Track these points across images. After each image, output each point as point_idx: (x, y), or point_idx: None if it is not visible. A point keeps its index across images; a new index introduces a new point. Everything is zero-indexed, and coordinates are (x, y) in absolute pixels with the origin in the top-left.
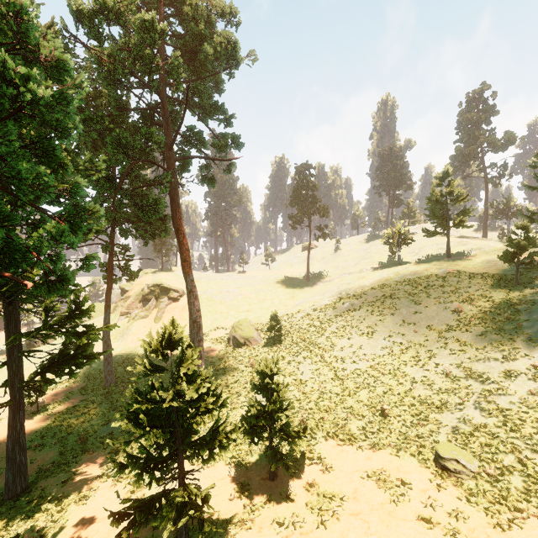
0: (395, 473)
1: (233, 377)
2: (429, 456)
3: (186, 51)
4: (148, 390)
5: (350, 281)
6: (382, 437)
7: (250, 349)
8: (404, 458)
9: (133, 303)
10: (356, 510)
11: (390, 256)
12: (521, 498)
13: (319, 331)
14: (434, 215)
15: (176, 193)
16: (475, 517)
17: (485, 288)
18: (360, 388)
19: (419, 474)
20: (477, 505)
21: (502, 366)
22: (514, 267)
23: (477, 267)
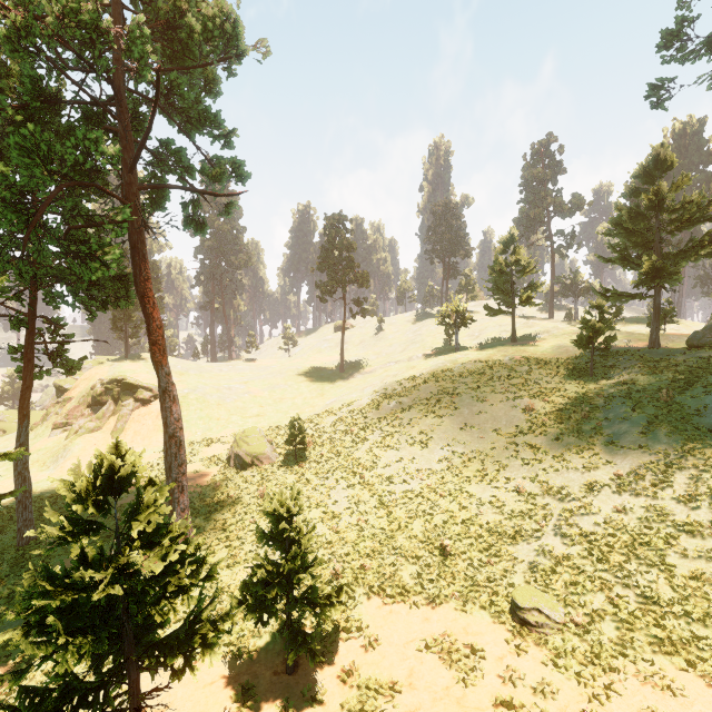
0: (462, 637)
1: (234, 514)
2: (504, 606)
3: (158, 23)
4: (74, 564)
5: (398, 372)
6: (444, 586)
7: (261, 471)
8: (473, 613)
9: (76, 408)
10: (412, 705)
11: (445, 340)
12: (616, 651)
13: (358, 441)
14: (497, 289)
15: (140, 239)
16: (565, 688)
17: (558, 380)
18: (413, 518)
19: (493, 634)
20: (566, 670)
21: (583, 478)
22: (587, 354)
23: (546, 354)
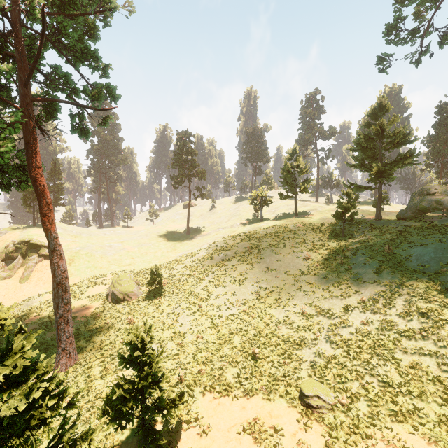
0: (268, 420)
1: (108, 337)
2: (295, 394)
3: None
4: None
5: (224, 234)
6: (255, 382)
7: (130, 304)
8: (275, 401)
9: None
10: None
11: (254, 214)
12: (368, 422)
13: (198, 281)
14: (286, 182)
15: (33, 138)
16: None
17: (324, 239)
18: (234, 334)
19: (289, 416)
20: (338, 440)
21: (341, 303)
22: (340, 223)
23: (316, 223)
